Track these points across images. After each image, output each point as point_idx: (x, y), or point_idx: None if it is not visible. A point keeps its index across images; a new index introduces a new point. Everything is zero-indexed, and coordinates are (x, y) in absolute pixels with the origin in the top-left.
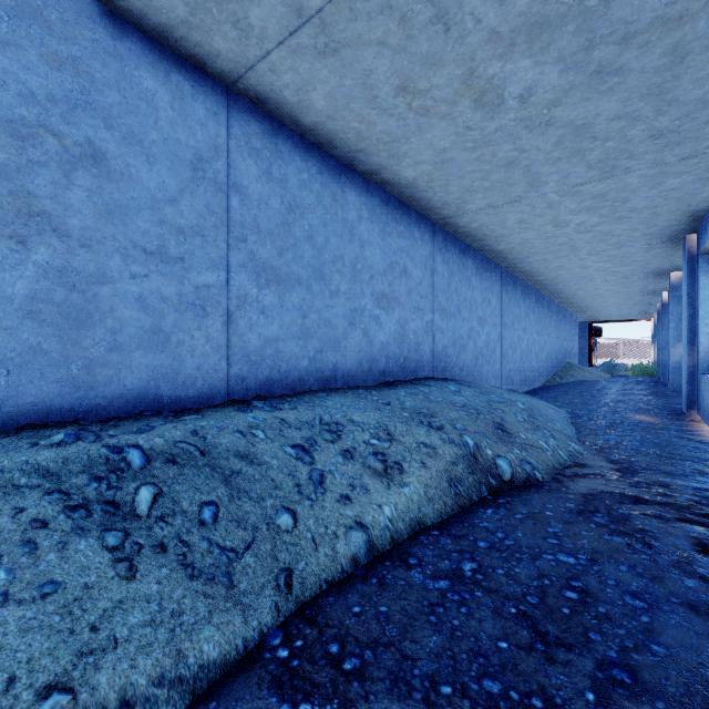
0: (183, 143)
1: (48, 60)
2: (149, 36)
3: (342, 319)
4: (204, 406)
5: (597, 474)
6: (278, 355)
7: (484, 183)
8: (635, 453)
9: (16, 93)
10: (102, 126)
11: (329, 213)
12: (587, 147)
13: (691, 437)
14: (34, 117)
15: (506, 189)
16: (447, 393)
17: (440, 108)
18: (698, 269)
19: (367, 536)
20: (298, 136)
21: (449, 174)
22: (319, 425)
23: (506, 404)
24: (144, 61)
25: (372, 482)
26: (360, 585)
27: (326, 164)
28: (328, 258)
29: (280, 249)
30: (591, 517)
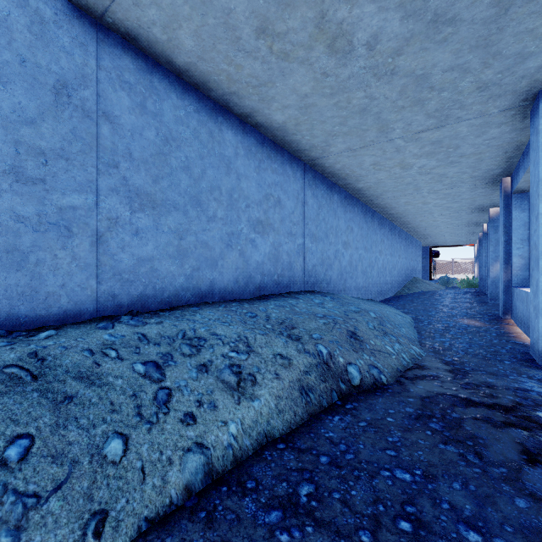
0: (44, 67)
1: None
2: None
3: (219, 241)
4: (69, 322)
5: (434, 376)
6: (153, 273)
7: (343, 128)
8: (465, 354)
9: None
10: None
11: (206, 147)
12: (426, 97)
13: (508, 338)
14: None
15: (361, 135)
16: (311, 305)
17: (298, 52)
18: (511, 205)
19: (206, 459)
20: (174, 76)
21: (312, 119)
22: (181, 340)
23: (361, 314)
24: None
25: (222, 397)
26: (185, 522)
27: (203, 104)
28: (205, 187)
29: (155, 177)
30: (427, 423)
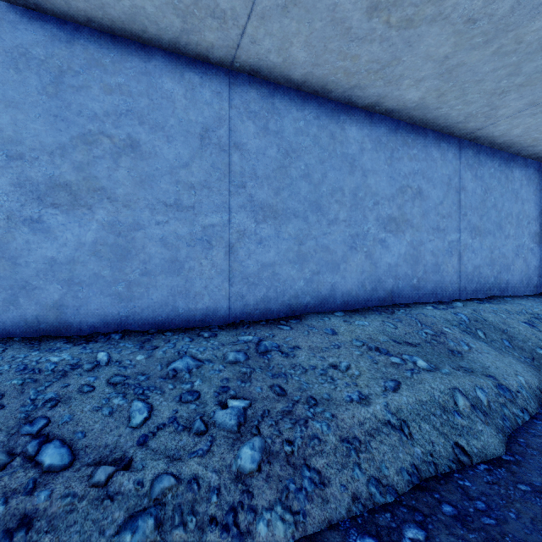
0: (444, 174)
1: (408, 159)
2: (434, 131)
3: (511, 252)
4: (451, 300)
5: None
6: (479, 275)
7: None
8: None
9: (402, 176)
10: (421, 178)
11: (504, 188)
12: None
13: None
14: (405, 183)
15: None
16: None
17: None
18: None
19: None
20: (488, 149)
21: None
22: (527, 314)
23: None
24: (432, 143)
25: None
26: None
27: (502, 159)
28: (503, 216)
29: (480, 216)
30: None
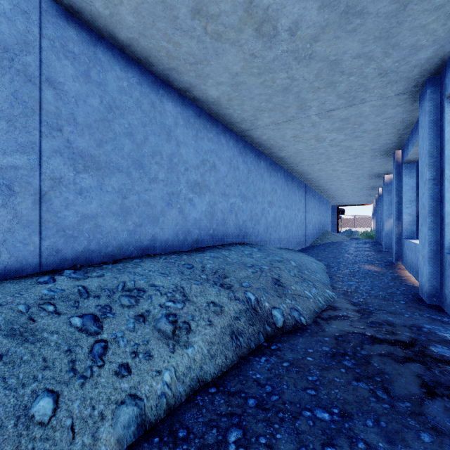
0: None
1: None
2: None
3: (160, 200)
4: (10, 277)
5: (344, 316)
6: (97, 229)
7: (268, 104)
8: (368, 296)
9: None
10: None
11: (148, 116)
12: (337, 80)
13: (401, 281)
14: None
15: (284, 111)
16: (242, 256)
17: (229, 34)
18: (402, 172)
19: (139, 410)
20: (118, 50)
21: (243, 95)
22: (120, 292)
23: (283, 263)
24: None
25: (158, 346)
26: None
27: (145, 77)
28: (147, 152)
29: (99, 141)
30: (341, 361)
